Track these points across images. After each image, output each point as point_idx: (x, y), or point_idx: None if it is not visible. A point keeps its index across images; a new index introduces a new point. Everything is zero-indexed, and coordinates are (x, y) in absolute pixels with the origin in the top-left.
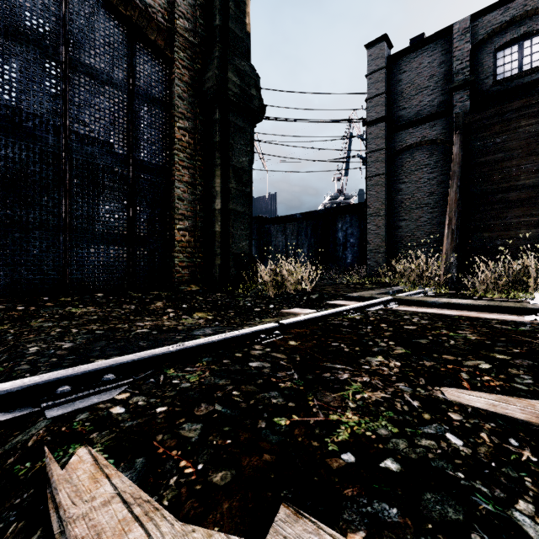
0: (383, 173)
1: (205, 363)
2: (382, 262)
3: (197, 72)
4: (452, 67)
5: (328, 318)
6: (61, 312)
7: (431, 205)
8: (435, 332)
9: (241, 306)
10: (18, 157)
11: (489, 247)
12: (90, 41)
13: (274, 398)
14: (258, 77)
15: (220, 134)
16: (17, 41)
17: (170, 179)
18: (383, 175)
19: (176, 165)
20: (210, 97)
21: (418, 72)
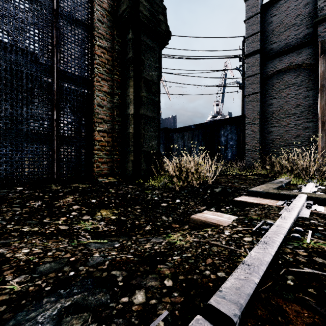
0: (258, 92)
1: None
2: (257, 158)
3: (114, 1)
4: (316, 6)
5: (281, 252)
6: None
7: (297, 115)
8: None
9: (148, 200)
10: None
11: None
12: None
13: None
14: (164, 8)
15: (133, 51)
16: None
17: (91, 89)
18: (258, 93)
19: (96, 77)
20: (125, 19)
21: (286, 13)
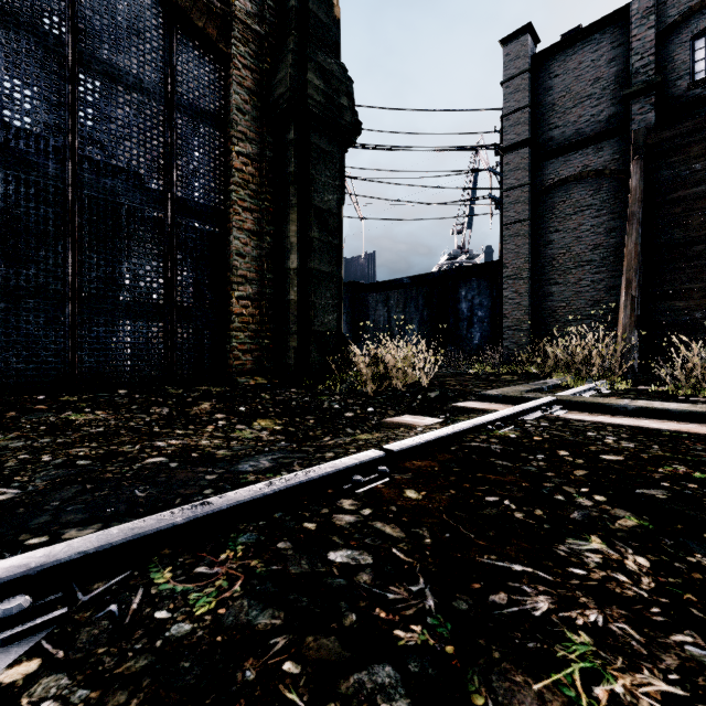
0: (526, 219)
1: (239, 551)
2: (525, 343)
3: (264, 74)
4: (628, 65)
5: (463, 437)
6: (52, 419)
7: (596, 263)
8: (665, 470)
9: (325, 408)
10: (3, 193)
11: (685, 321)
12: (110, 28)
13: (384, 698)
14: (350, 82)
15: (296, 161)
16: (1, 25)
17: (226, 227)
18: (526, 222)
19: (234, 206)
20: (283, 108)
21: (576, 74)
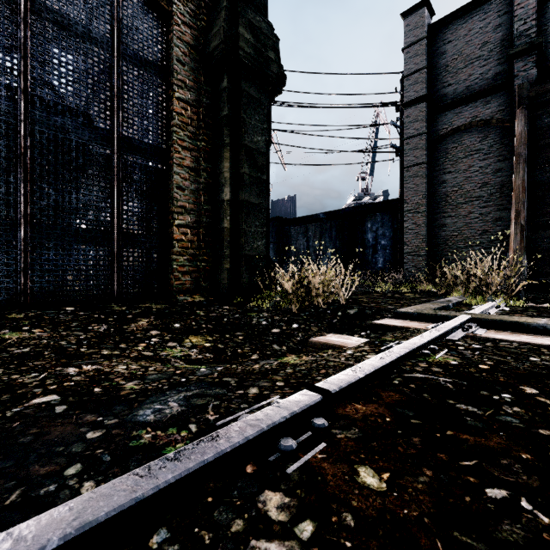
0: (424, 162)
1: None
2: (423, 266)
3: (201, 30)
4: (512, 30)
5: (401, 364)
6: None
7: (484, 199)
8: None
9: (253, 324)
10: None
11: None
12: None
13: None
14: (276, 39)
15: (229, 106)
16: None
17: (167, 164)
18: (424, 164)
19: (174, 145)
20: (217, 59)
21: (467, 40)
